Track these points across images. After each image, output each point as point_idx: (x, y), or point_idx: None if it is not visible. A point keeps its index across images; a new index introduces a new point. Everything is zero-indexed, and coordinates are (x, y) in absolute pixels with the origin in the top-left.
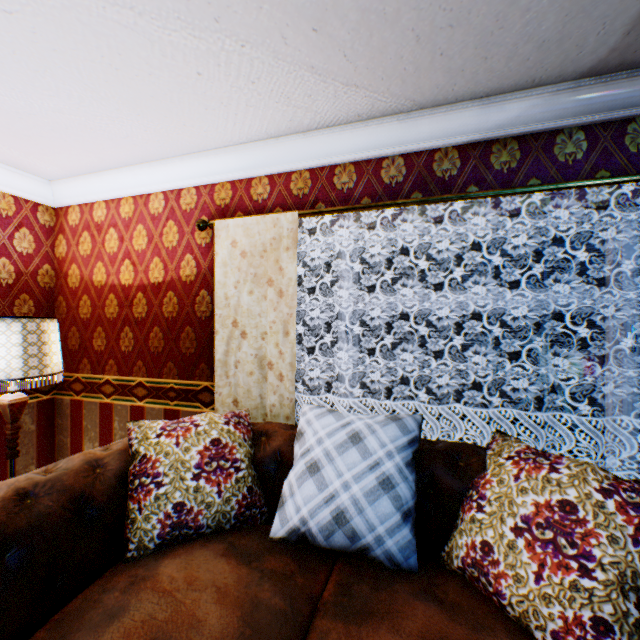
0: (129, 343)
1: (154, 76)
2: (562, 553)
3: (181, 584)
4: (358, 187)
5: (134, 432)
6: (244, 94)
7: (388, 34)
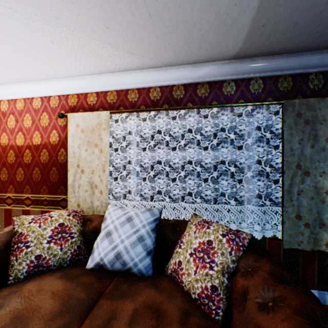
0: (21, 176)
1: (28, 40)
2: (205, 261)
3: (34, 292)
4: (139, 100)
5: (16, 221)
6: (78, 53)
7: (143, 33)
